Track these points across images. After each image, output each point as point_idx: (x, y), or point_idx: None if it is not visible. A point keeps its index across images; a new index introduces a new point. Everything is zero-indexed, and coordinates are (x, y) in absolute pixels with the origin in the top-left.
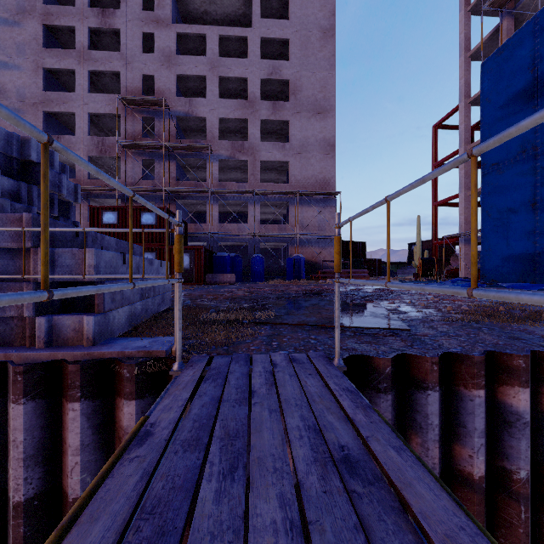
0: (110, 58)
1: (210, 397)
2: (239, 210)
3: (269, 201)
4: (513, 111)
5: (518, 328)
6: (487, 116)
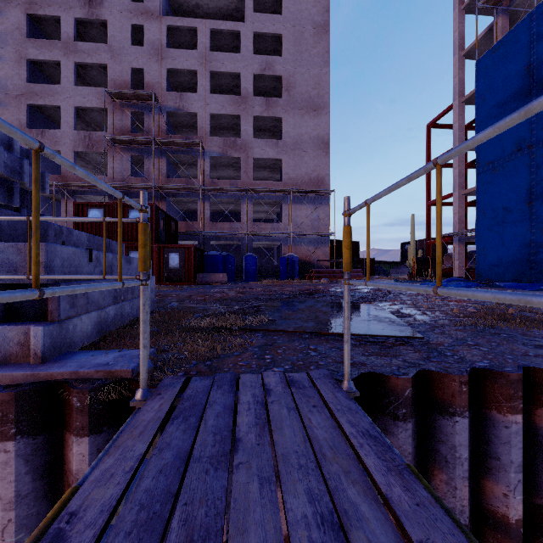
0: (97, 50)
1: (174, 452)
2: (231, 208)
3: (262, 199)
4: (509, 109)
5: (540, 334)
6: (482, 115)
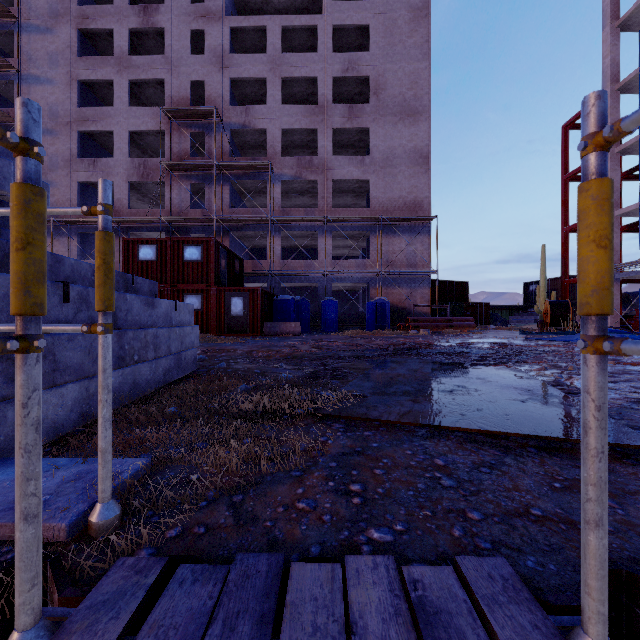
0: (152, 63)
1: None
2: (307, 243)
3: (345, 230)
4: None
5: None
6: None
